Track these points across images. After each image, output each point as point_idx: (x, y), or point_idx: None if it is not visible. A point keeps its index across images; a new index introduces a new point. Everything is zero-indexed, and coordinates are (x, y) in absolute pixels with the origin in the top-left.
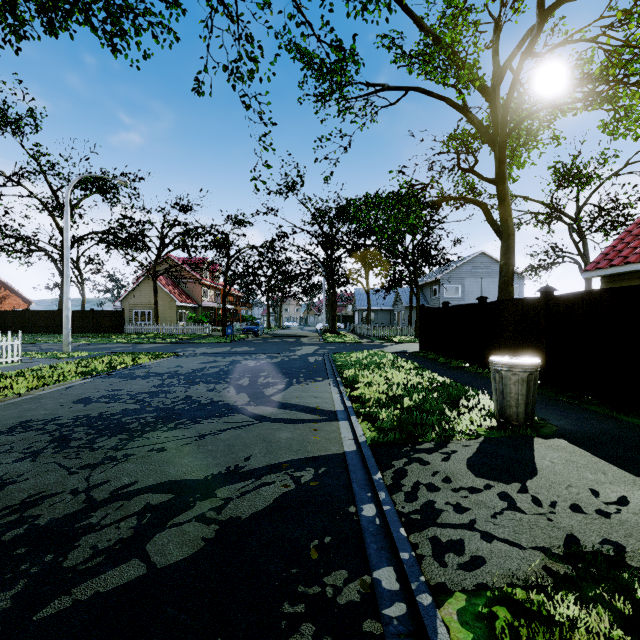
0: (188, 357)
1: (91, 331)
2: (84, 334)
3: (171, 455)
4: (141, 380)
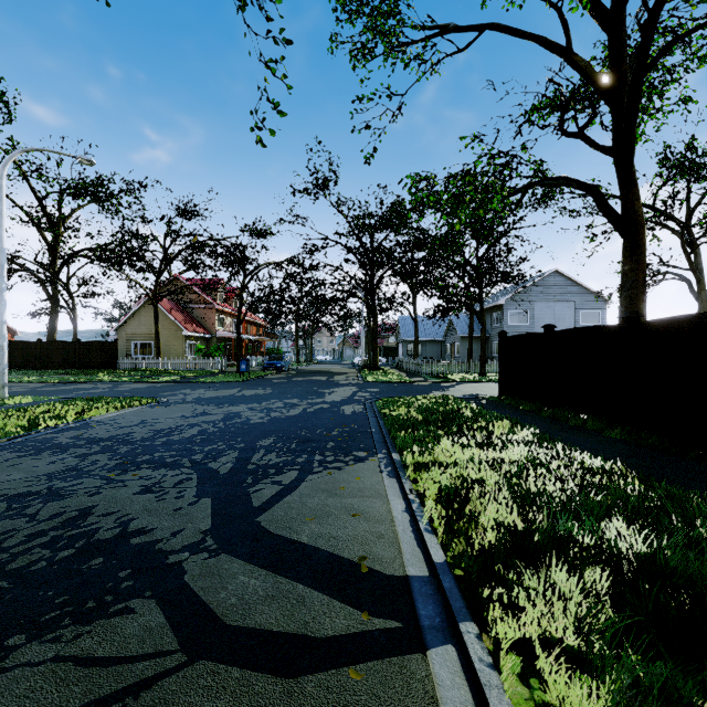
0: (169, 406)
1: (77, 367)
2: (66, 370)
3: None
4: (45, 457)
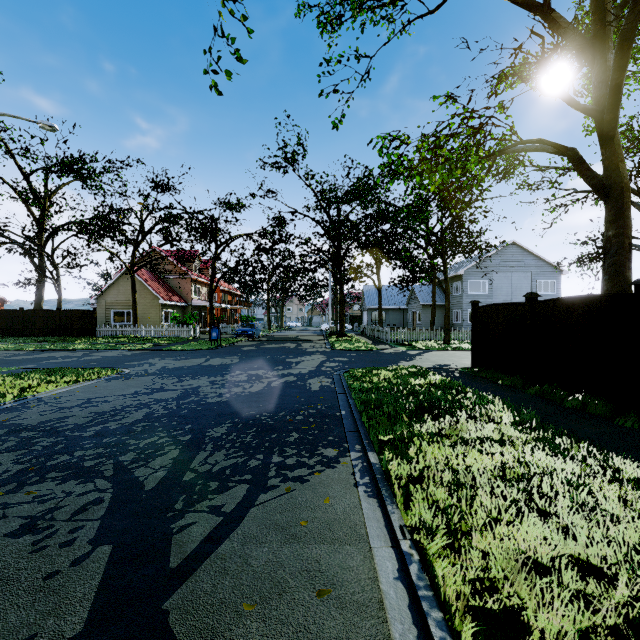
0: (128, 378)
1: (57, 334)
2: (46, 338)
3: None
4: None
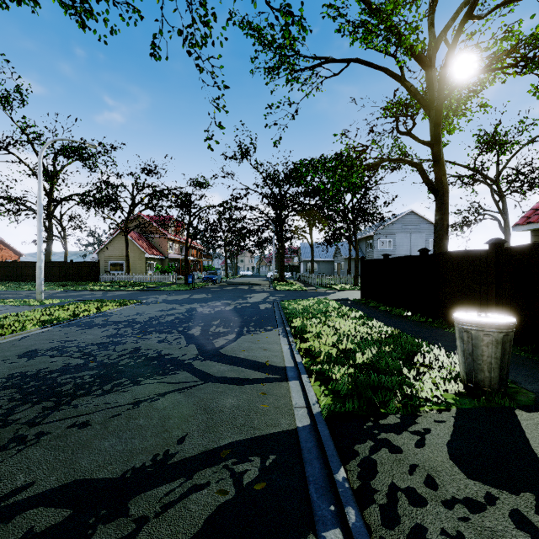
0: (149, 304)
1: (71, 279)
2: (64, 282)
3: (92, 434)
4: (97, 329)
